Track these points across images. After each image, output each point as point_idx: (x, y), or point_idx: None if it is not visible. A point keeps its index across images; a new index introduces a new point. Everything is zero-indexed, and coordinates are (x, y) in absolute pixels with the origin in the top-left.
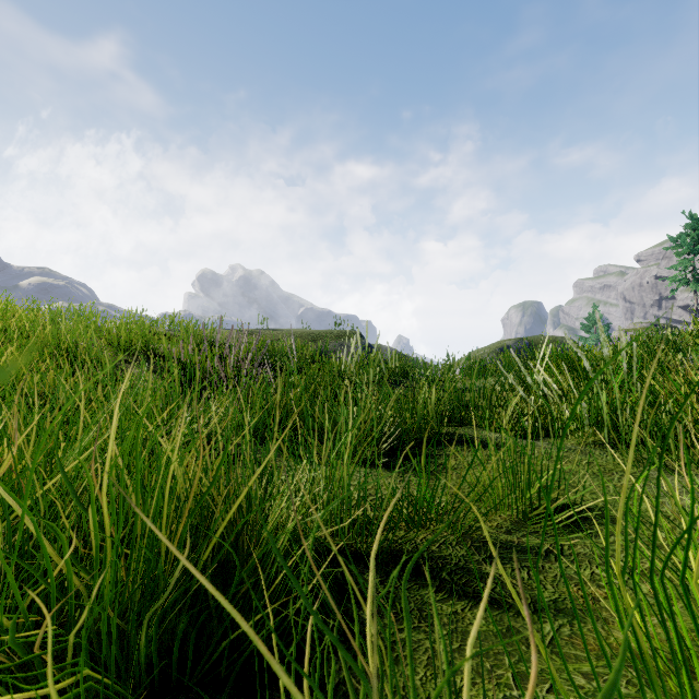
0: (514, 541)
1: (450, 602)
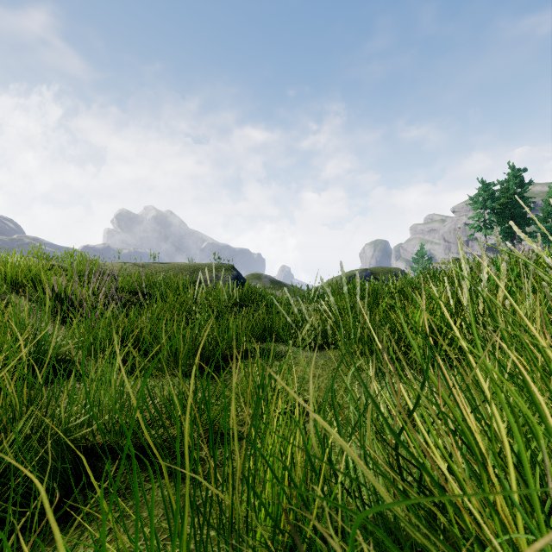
0: (242, 431)
1: (155, 480)
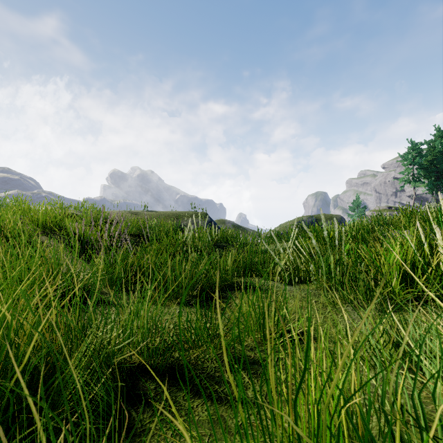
0: (252, 355)
1: (192, 400)
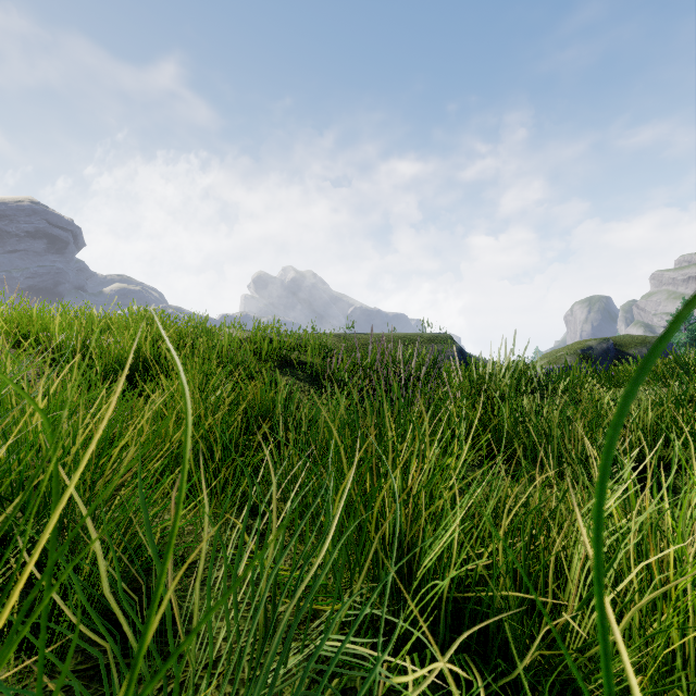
0: None
1: None
